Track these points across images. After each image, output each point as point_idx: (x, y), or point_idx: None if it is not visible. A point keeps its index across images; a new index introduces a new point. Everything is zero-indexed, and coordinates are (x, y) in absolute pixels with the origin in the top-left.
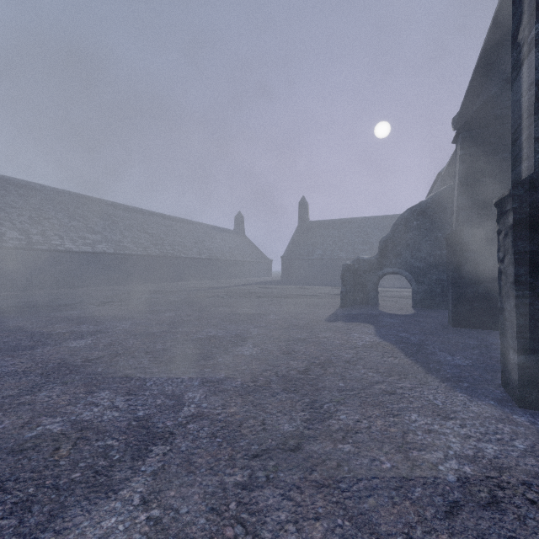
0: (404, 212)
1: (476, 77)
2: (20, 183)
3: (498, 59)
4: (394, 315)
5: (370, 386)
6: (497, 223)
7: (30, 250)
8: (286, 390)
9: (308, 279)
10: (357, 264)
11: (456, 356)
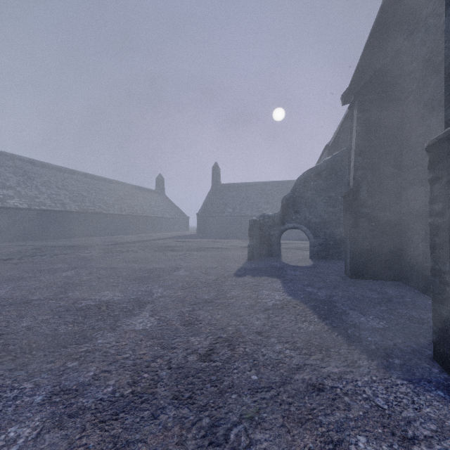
0: (303, 174)
1: (366, 52)
2: None
3: (386, 36)
4: (297, 267)
5: (291, 376)
6: (430, 170)
7: None
8: (177, 399)
9: (220, 233)
10: (262, 220)
11: (369, 316)
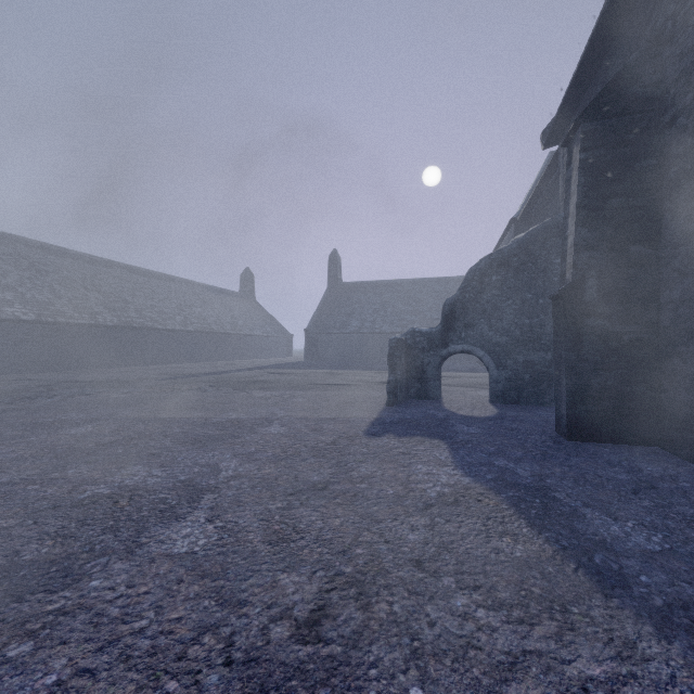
0: (479, 262)
1: (590, 52)
2: None
3: (627, 20)
4: (470, 418)
5: (499, 689)
6: None
7: None
8: None
9: (341, 359)
10: (411, 339)
11: (625, 521)
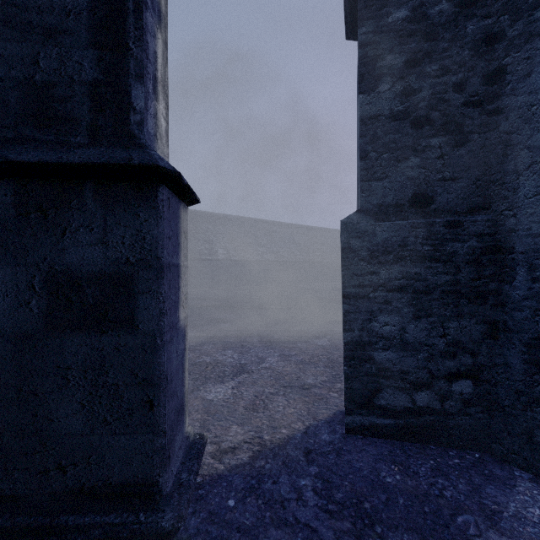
0: None
1: None
2: (220, 216)
3: None
4: None
5: None
6: None
7: (230, 261)
8: None
9: None
10: None
11: None
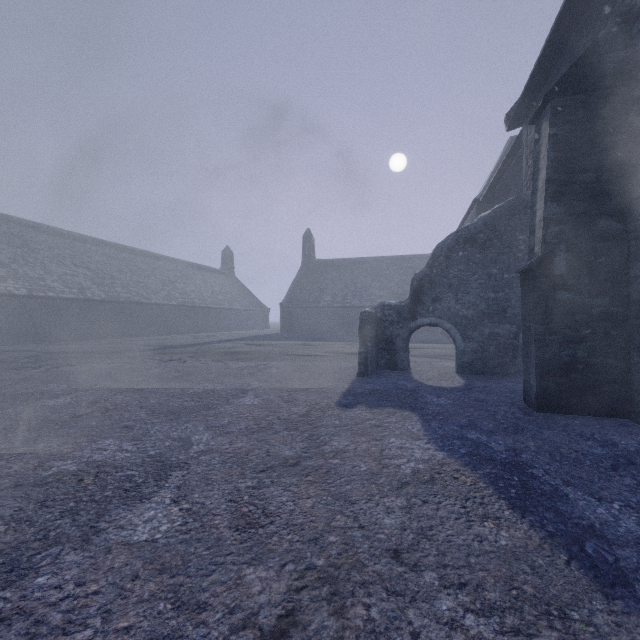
0: (446, 238)
1: (556, 33)
2: None
3: None
4: (439, 389)
5: None
6: None
7: None
8: None
9: (314, 332)
10: (381, 312)
11: (610, 502)
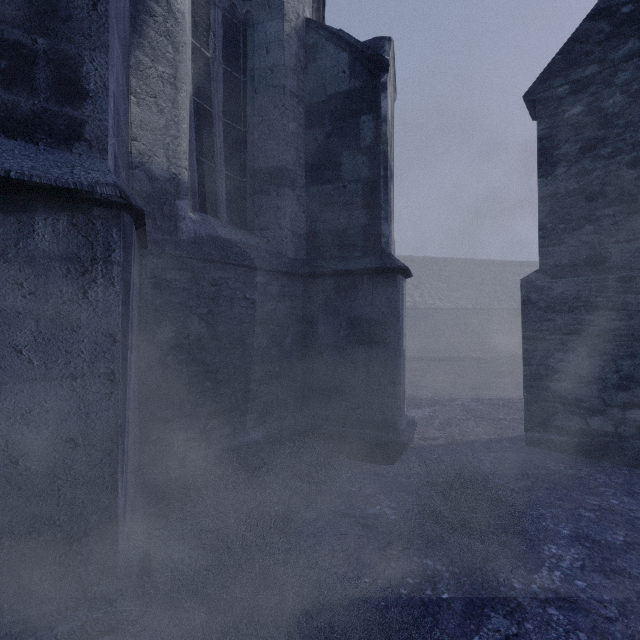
0: None
1: None
2: (404, 258)
3: None
4: None
5: None
6: None
7: (415, 309)
8: None
9: None
10: None
11: None
